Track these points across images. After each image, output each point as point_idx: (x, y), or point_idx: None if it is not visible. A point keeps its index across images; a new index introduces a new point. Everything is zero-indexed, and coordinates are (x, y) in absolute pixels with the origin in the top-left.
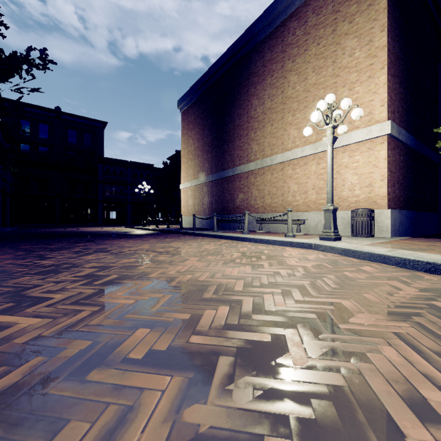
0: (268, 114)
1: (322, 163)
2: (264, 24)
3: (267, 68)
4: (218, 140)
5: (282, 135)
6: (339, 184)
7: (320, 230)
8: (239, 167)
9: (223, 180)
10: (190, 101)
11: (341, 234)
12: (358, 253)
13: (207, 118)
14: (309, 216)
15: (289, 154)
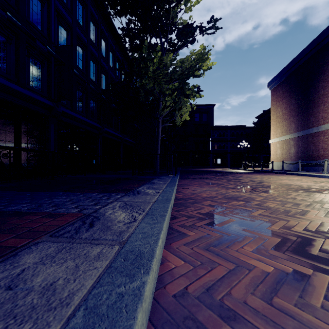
0: None
1: None
2: None
3: None
4: (303, 107)
5: None
6: None
7: None
8: (323, 125)
9: (308, 135)
10: (278, 82)
11: None
12: None
13: (293, 92)
14: None
15: None
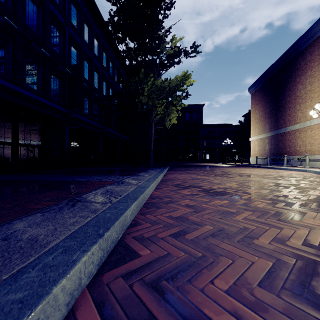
0: (308, 94)
1: None
2: (304, 40)
3: (308, 65)
4: (275, 110)
5: None
6: None
7: None
8: (288, 127)
9: (278, 135)
10: (256, 87)
11: None
12: (317, 172)
13: (267, 97)
14: None
15: None
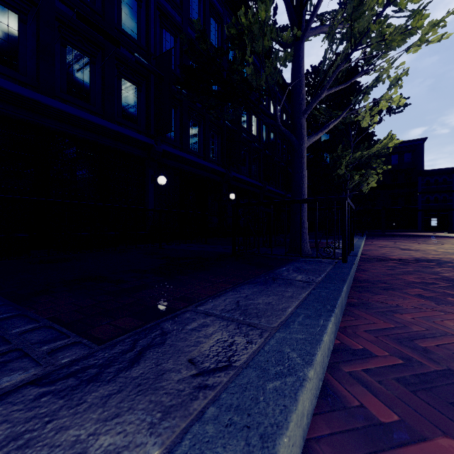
0: None
1: None
2: None
3: None
4: None
5: None
6: None
7: None
8: None
9: None
10: None
11: None
12: None
13: None
14: None
15: None
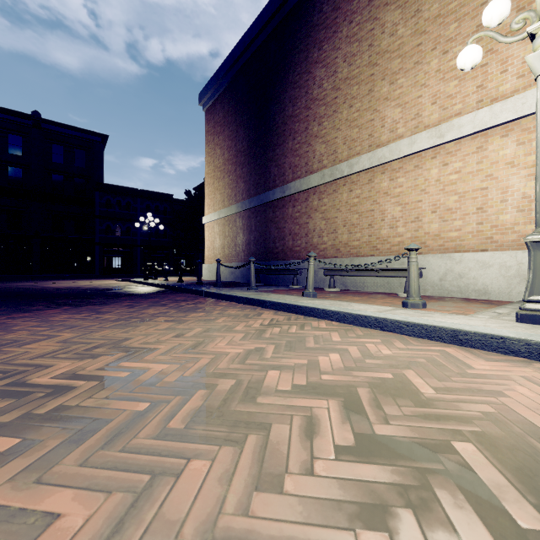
0: (343, 89)
1: (454, 162)
2: None
3: (342, 11)
4: (259, 144)
5: (371, 121)
6: (493, 199)
7: (449, 289)
8: (293, 183)
9: (267, 206)
10: (217, 91)
11: (500, 298)
12: None
13: (241, 113)
14: (425, 261)
15: (385, 151)
